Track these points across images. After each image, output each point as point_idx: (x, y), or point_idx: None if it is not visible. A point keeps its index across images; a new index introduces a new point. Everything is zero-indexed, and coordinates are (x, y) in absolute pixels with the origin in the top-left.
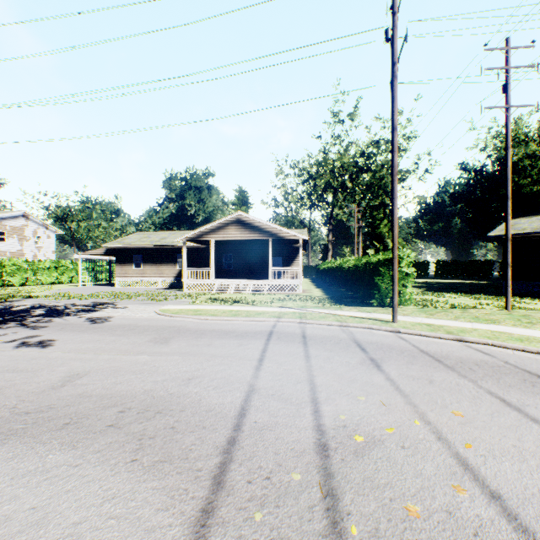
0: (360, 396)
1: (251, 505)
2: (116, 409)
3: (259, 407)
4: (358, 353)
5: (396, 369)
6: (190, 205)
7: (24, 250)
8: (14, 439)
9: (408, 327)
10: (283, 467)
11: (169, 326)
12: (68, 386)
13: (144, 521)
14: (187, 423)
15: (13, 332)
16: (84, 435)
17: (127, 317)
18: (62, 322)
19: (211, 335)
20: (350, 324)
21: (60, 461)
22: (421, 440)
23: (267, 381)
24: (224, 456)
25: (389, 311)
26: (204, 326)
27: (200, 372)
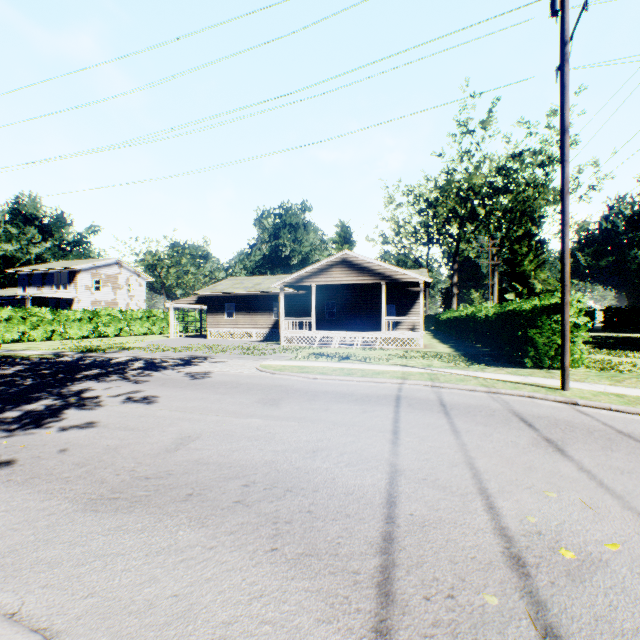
0: (549, 492)
1: (439, 633)
2: (239, 482)
3: (411, 495)
4: (524, 430)
5: (590, 456)
6: (284, 245)
7: (118, 299)
8: (140, 507)
9: (589, 398)
10: (467, 582)
11: (274, 385)
12: (182, 449)
13: (305, 634)
14: (326, 508)
15: (117, 385)
16: (211, 511)
17: (227, 373)
18: (161, 377)
19: (325, 397)
20: (502, 390)
21: (192, 539)
22: None
23: (412, 461)
24: (382, 557)
25: (552, 375)
26: (314, 386)
27: (324, 443)
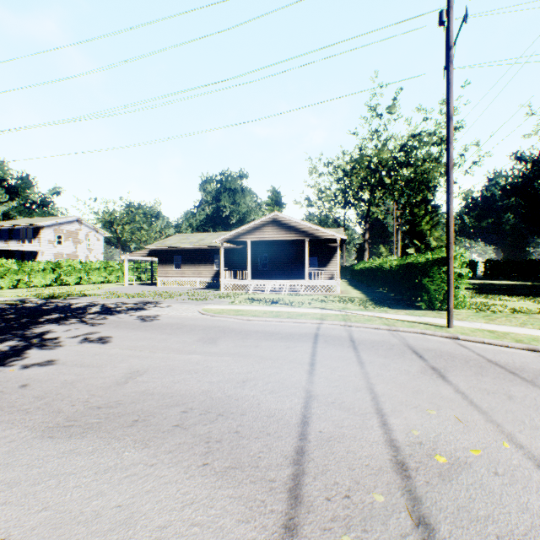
0: (430, 410)
1: (336, 527)
2: (179, 409)
3: (321, 416)
4: (415, 360)
5: (465, 380)
6: (225, 207)
7: (78, 252)
8: (91, 433)
9: (468, 334)
10: (361, 485)
11: (213, 326)
12: (131, 382)
13: (227, 532)
14: (250, 429)
15: (76, 328)
16: (154, 434)
17: (173, 316)
18: (115, 320)
19: (256, 336)
20: (400, 328)
21: (136, 459)
22: (516, 467)
23: (324, 388)
24: (294, 467)
25: (440, 315)
26: (247, 326)
27: (253, 374)
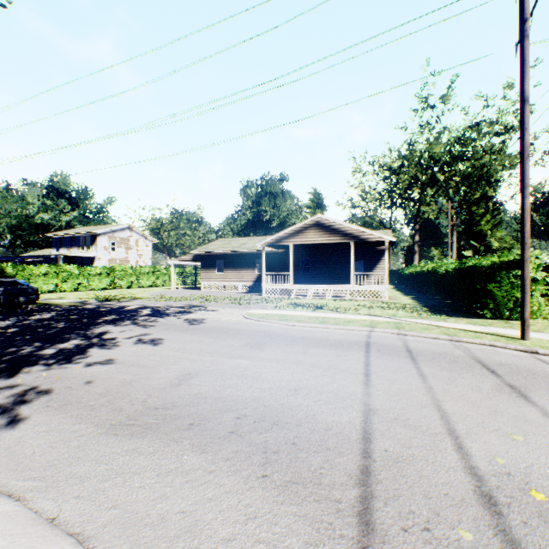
0: (515, 435)
1: None
2: (232, 415)
3: (384, 433)
4: (487, 376)
5: None
6: (265, 211)
7: (129, 257)
8: (151, 433)
9: (548, 347)
10: (441, 517)
11: (259, 331)
12: (184, 384)
13: None
14: (308, 441)
15: (130, 329)
16: (210, 439)
17: (219, 320)
18: (165, 322)
19: (303, 342)
20: (463, 339)
21: (195, 463)
22: None
23: (383, 401)
24: (361, 488)
25: (510, 325)
26: (293, 332)
27: (304, 383)
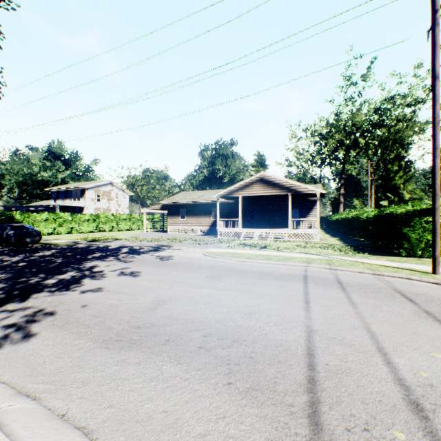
0: (434, 353)
1: None
2: (200, 333)
3: (324, 349)
4: (406, 303)
5: None
6: (218, 169)
7: (111, 207)
8: (136, 347)
9: None
10: (378, 420)
11: (216, 266)
12: (159, 308)
13: None
14: (263, 355)
15: (114, 264)
16: (183, 353)
17: (183, 257)
18: (141, 258)
19: (252, 275)
20: (384, 273)
21: (172, 372)
22: None
23: (322, 324)
24: (309, 394)
25: (423, 262)
26: (244, 267)
27: (256, 308)
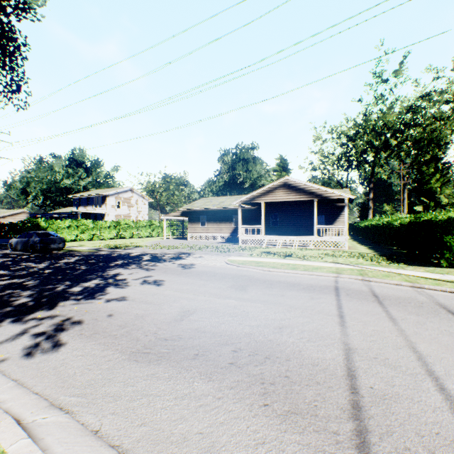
0: None
1: None
2: (229, 348)
3: (366, 371)
4: None
5: None
6: (239, 174)
7: (131, 213)
8: (164, 361)
9: None
10: None
11: (240, 275)
12: (185, 320)
13: None
14: (299, 375)
15: (136, 272)
16: (214, 369)
17: (205, 265)
18: (163, 266)
19: (279, 286)
20: (425, 286)
21: (204, 390)
22: None
23: (360, 341)
24: (355, 422)
25: None
26: (269, 276)
27: (286, 322)
